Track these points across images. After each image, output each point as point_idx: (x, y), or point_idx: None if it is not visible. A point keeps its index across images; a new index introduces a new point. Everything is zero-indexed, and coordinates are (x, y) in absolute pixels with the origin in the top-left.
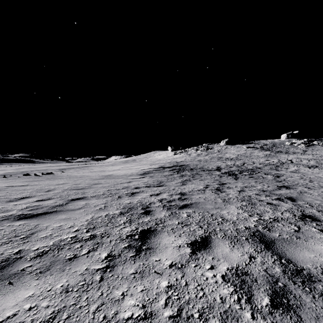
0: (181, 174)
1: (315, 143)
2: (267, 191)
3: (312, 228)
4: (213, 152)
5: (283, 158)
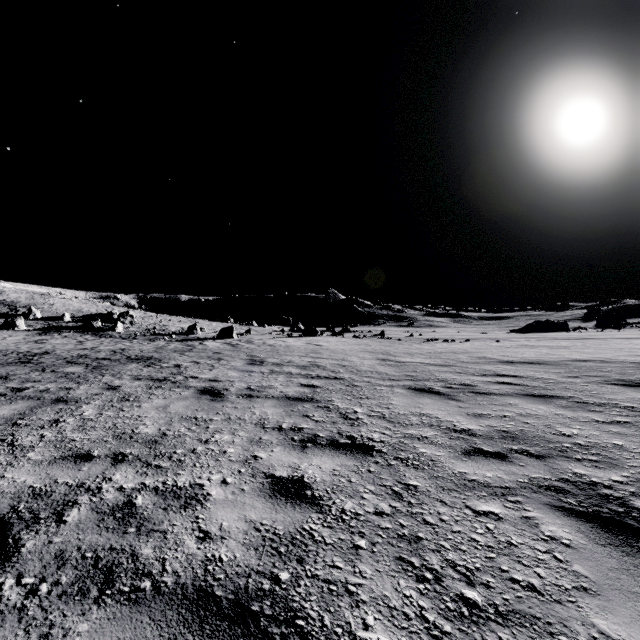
0: (512, 383)
1: None
2: (50, 401)
3: None
4: None
5: None
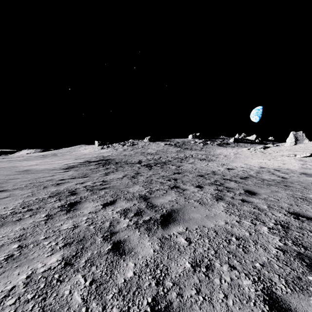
0: (107, 167)
1: (208, 142)
2: (165, 176)
3: (173, 191)
4: (138, 148)
5: (188, 153)
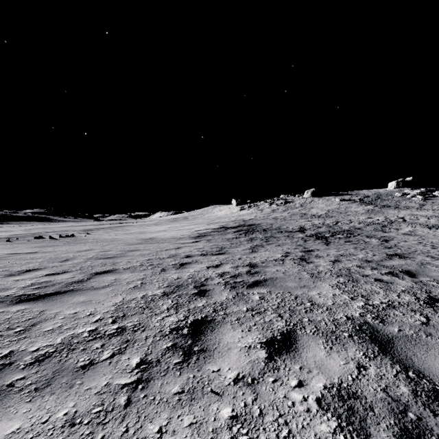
0: (251, 237)
1: (436, 193)
2: (373, 262)
3: None
4: (294, 207)
5: (392, 215)
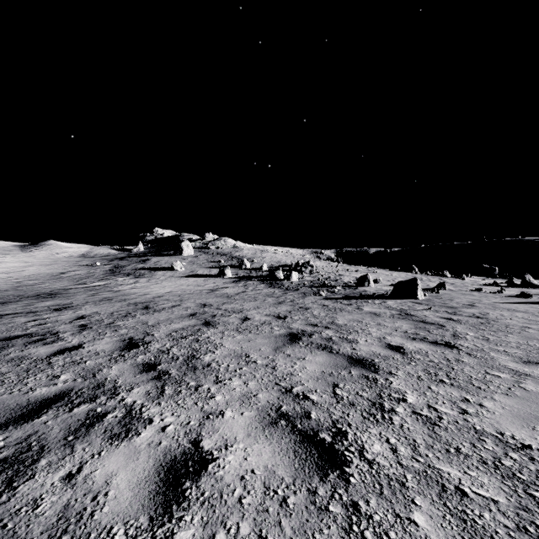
0: None
1: None
2: None
3: None
4: None
5: None
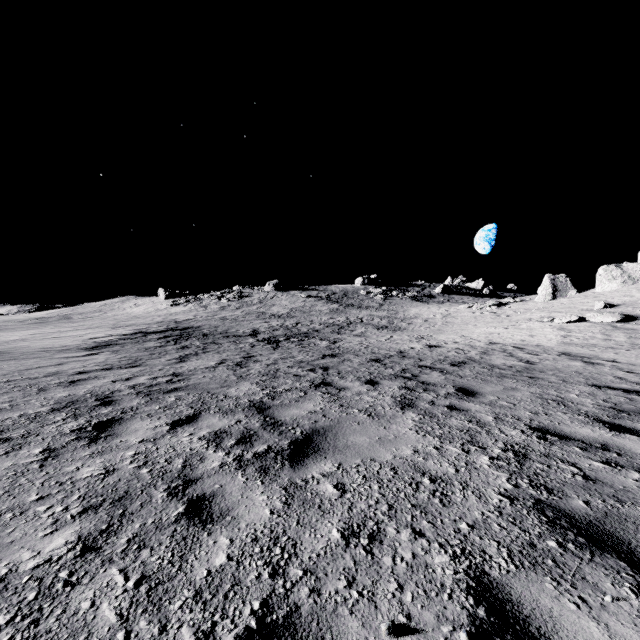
0: (183, 345)
1: (394, 293)
2: (306, 362)
3: (318, 393)
4: (252, 303)
5: (354, 316)
